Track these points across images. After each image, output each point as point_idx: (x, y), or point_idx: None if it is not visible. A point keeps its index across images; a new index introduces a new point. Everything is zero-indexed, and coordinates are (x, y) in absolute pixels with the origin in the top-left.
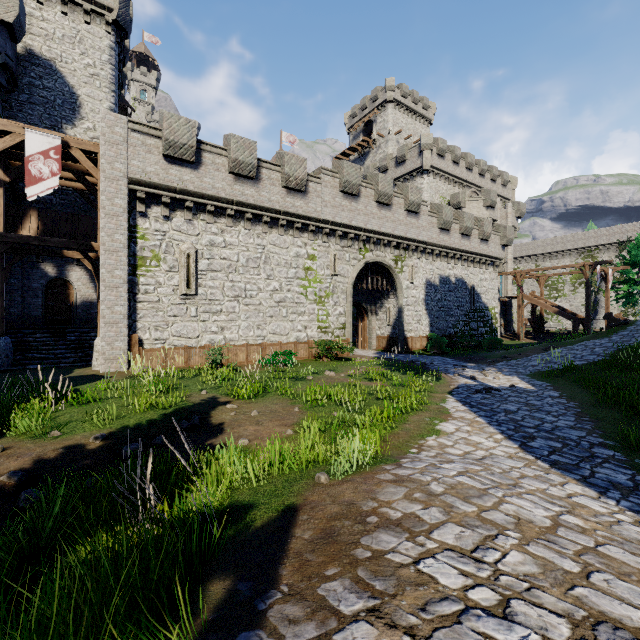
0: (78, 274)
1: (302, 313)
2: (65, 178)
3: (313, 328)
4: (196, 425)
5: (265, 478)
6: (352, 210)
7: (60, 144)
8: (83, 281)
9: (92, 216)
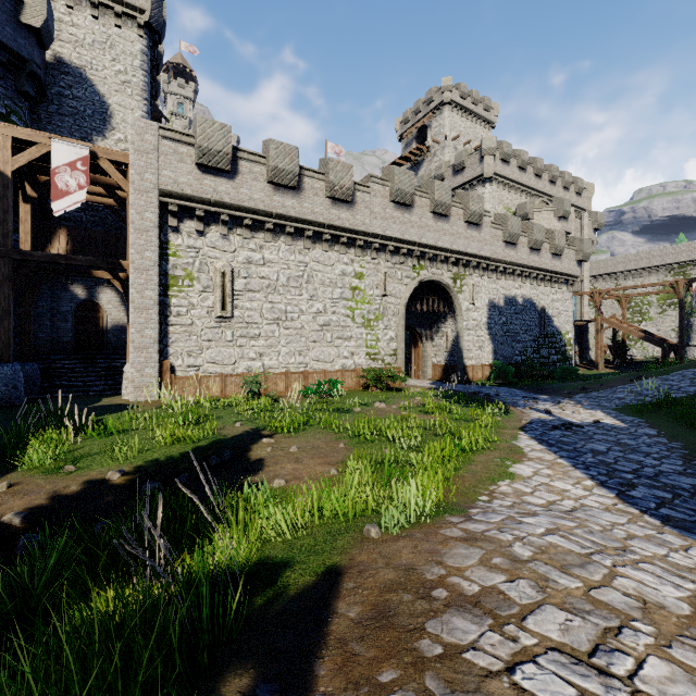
0: (109, 296)
1: (349, 338)
2: (95, 193)
3: (361, 355)
4: (227, 461)
5: (303, 529)
6: (405, 222)
7: (88, 155)
8: (114, 304)
9: (123, 234)
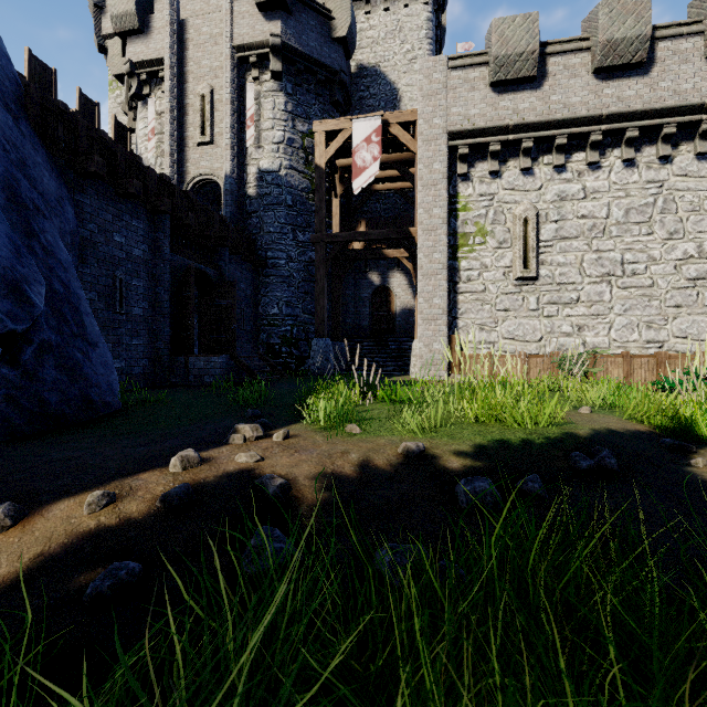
0: (398, 280)
1: None
2: (387, 178)
3: None
4: (610, 469)
5: None
6: None
7: (380, 124)
8: (402, 287)
9: (410, 214)
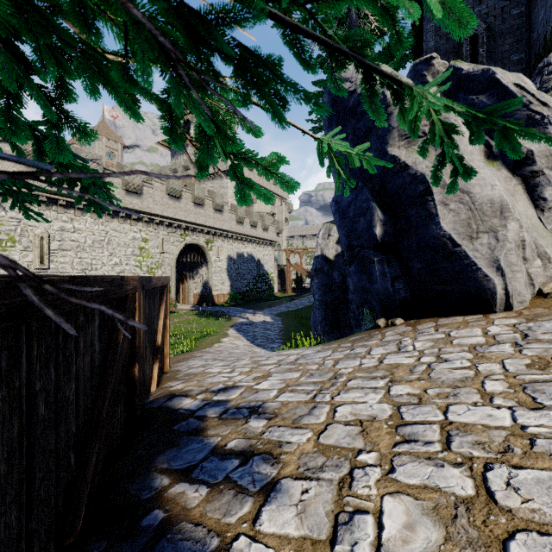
0: None
1: None
2: None
3: None
4: None
5: None
6: (176, 207)
7: None
8: None
9: None
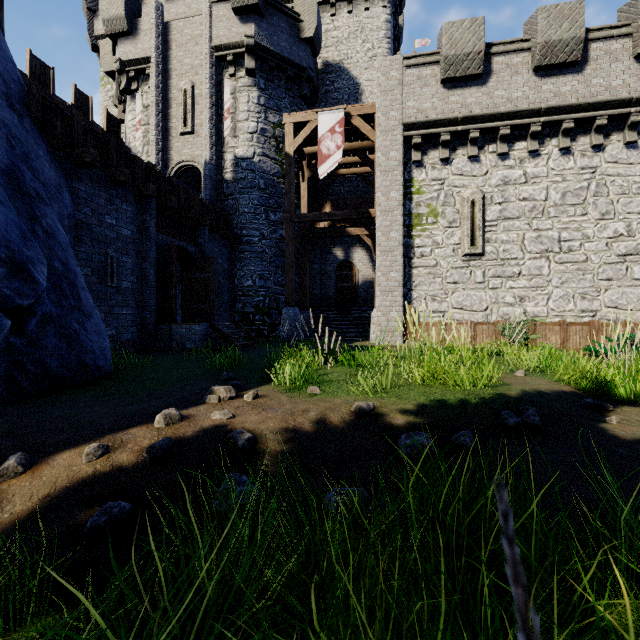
0: (360, 255)
1: None
2: (349, 163)
3: None
4: (534, 425)
5: None
6: None
7: (343, 116)
8: (363, 261)
9: (371, 196)
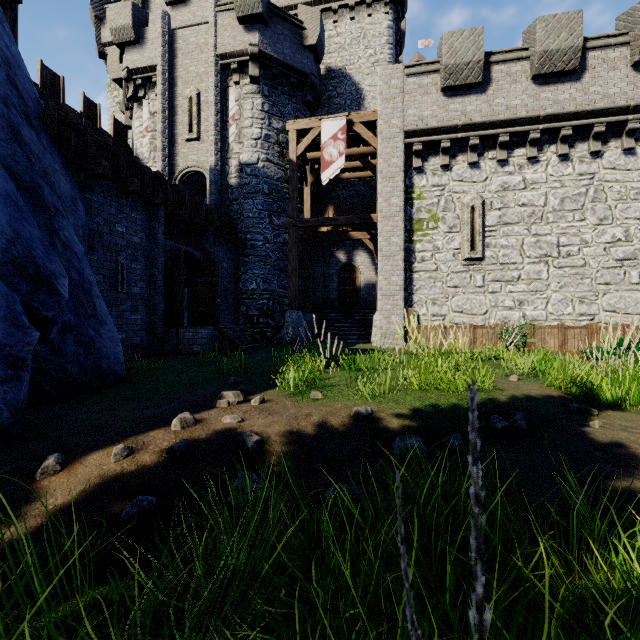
0: (362, 258)
1: None
2: (352, 168)
3: None
4: (520, 429)
5: None
6: None
7: (345, 123)
8: (366, 264)
9: (373, 200)
